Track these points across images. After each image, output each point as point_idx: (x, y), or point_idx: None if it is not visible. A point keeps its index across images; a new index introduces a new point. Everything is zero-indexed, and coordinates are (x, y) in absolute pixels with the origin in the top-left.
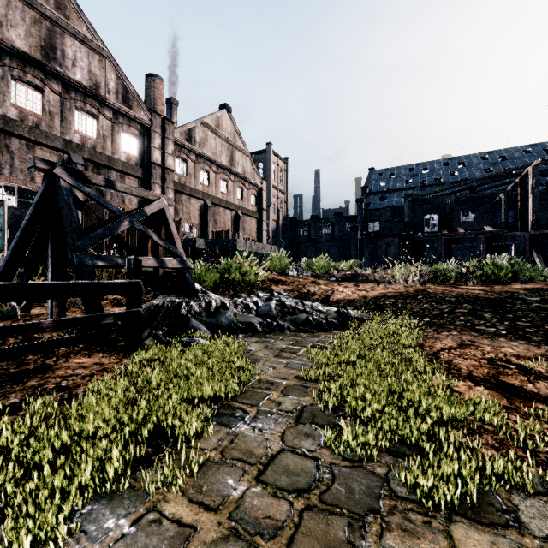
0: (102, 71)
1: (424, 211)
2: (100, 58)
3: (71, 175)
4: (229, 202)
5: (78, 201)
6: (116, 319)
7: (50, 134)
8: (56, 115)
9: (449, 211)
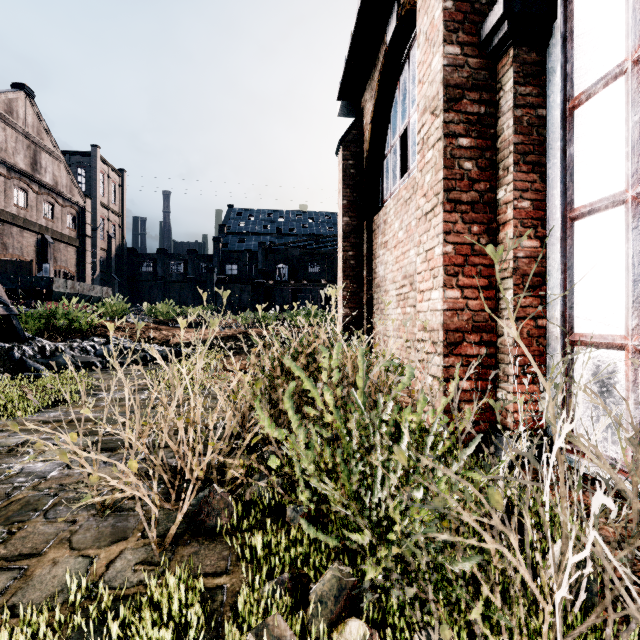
0: None
1: (276, 260)
2: None
3: None
4: (31, 221)
5: None
6: None
7: None
8: None
9: (296, 263)
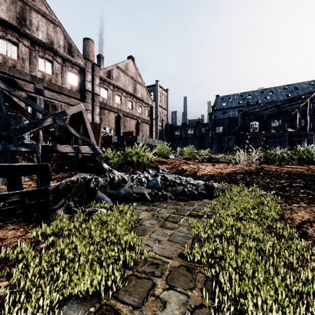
0: (55, 34)
1: (250, 119)
2: (54, 26)
3: (5, 83)
4: (133, 114)
5: (15, 104)
6: (22, 197)
7: (22, 72)
8: (26, 60)
9: (265, 119)
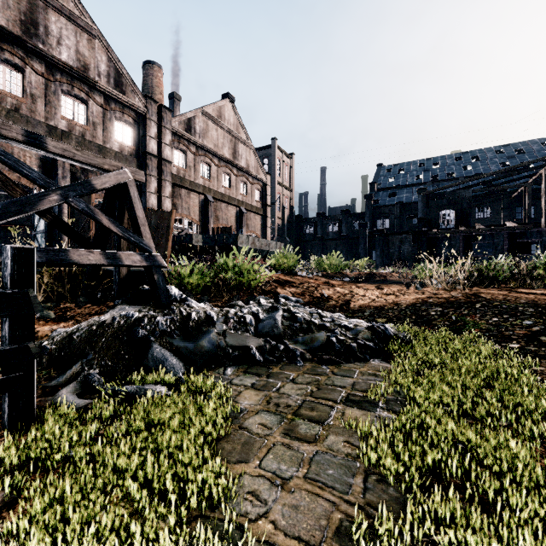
0: (91, 52)
1: (439, 206)
2: (89, 37)
3: None
4: (232, 197)
5: None
6: None
7: (31, 119)
8: (38, 98)
9: (466, 205)
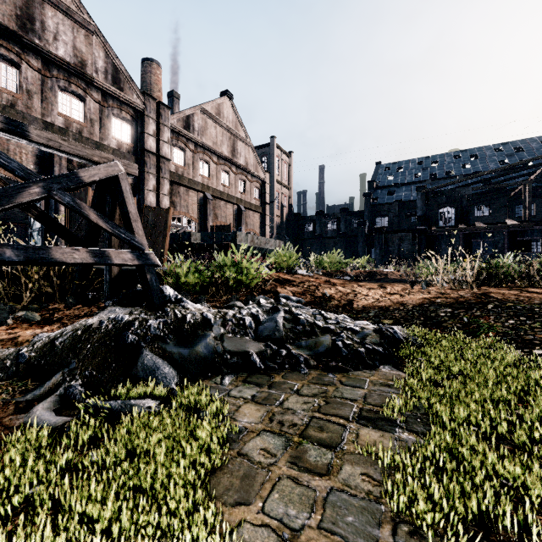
0: (88, 48)
1: (438, 204)
2: (87, 33)
3: None
4: (231, 195)
5: None
6: None
7: (27, 115)
8: (35, 94)
9: (466, 203)
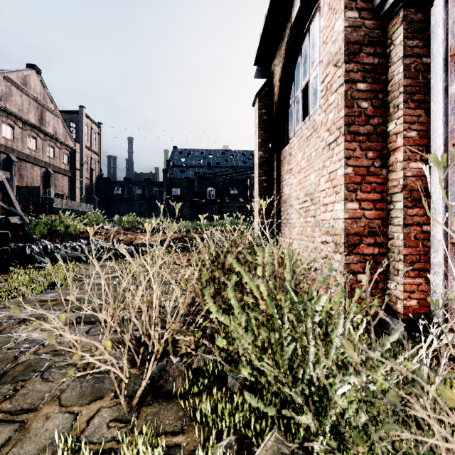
0: None
1: (207, 185)
2: None
3: None
4: (39, 159)
5: None
6: None
7: None
8: None
9: (221, 186)
